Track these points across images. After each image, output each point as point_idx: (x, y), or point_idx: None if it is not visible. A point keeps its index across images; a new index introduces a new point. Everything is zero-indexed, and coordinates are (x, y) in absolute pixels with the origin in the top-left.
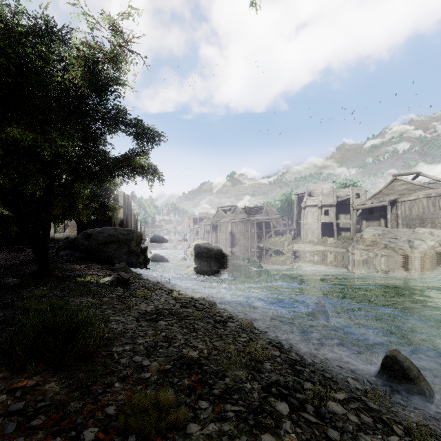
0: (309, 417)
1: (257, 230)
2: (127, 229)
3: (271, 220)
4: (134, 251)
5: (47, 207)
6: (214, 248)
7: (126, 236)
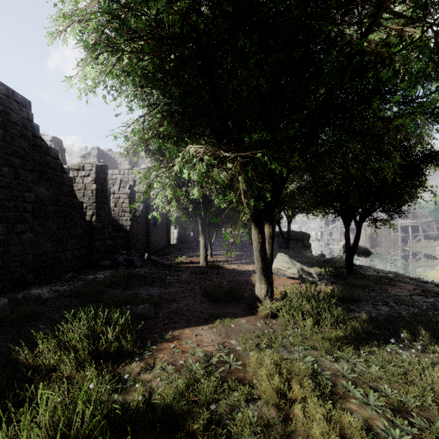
0: (414, 278)
1: (401, 234)
2: (301, 232)
3: (420, 223)
4: (306, 245)
5: (290, 224)
6: (361, 247)
7: (301, 236)
